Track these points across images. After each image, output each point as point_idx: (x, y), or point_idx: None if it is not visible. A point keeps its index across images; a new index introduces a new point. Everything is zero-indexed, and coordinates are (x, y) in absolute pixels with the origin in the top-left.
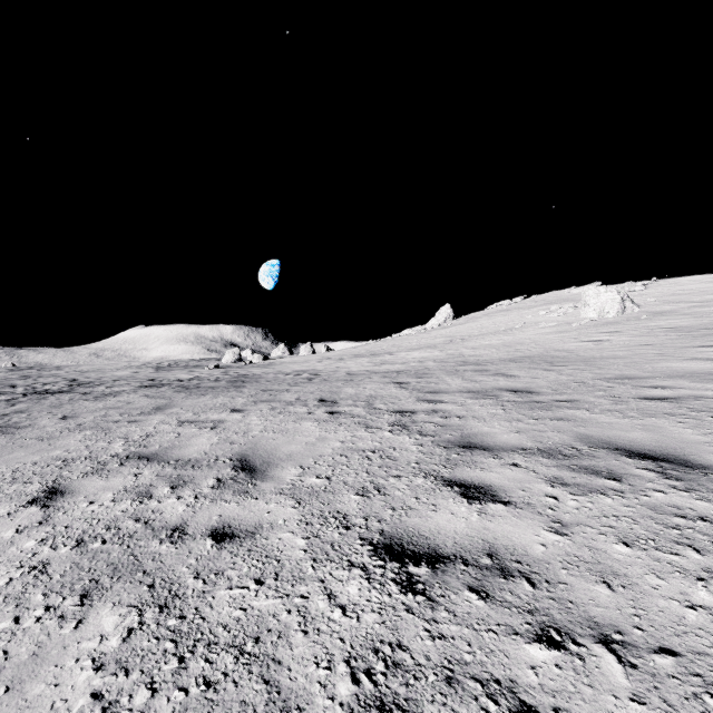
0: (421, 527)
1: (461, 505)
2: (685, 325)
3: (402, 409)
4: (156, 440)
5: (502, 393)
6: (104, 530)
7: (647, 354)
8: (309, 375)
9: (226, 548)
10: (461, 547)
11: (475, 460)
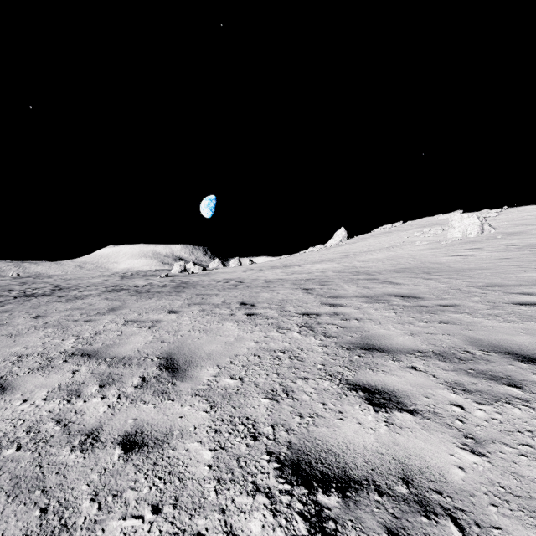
0: (329, 439)
1: (368, 413)
2: (535, 243)
3: (308, 311)
4: (101, 338)
5: (392, 298)
6: (24, 433)
7: (508, 266)
8: (235, 283)
9: (132, 460)
10: (373, 468)
11: (376, 362)
